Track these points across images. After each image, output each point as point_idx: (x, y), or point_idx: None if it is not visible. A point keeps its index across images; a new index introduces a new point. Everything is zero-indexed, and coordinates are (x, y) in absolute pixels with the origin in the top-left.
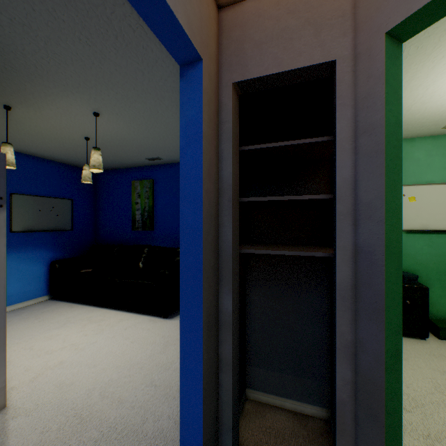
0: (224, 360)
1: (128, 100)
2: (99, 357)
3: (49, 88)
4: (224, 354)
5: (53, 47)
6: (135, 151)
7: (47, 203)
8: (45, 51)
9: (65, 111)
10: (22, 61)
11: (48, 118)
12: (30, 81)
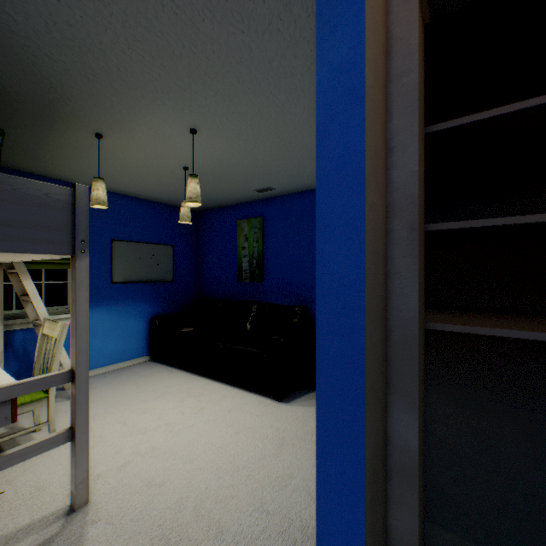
0: (399, 541)
1: (231, 102)
2: (196, 449)
3: (136, 99)
4: (398, 529)
5: (132, 30)
6: (241, 181)
7: (147, 250)
8: (125, 40)
9: (158, 131)
10: (102, 63)
11: (141, 145)
12: (115, 93)
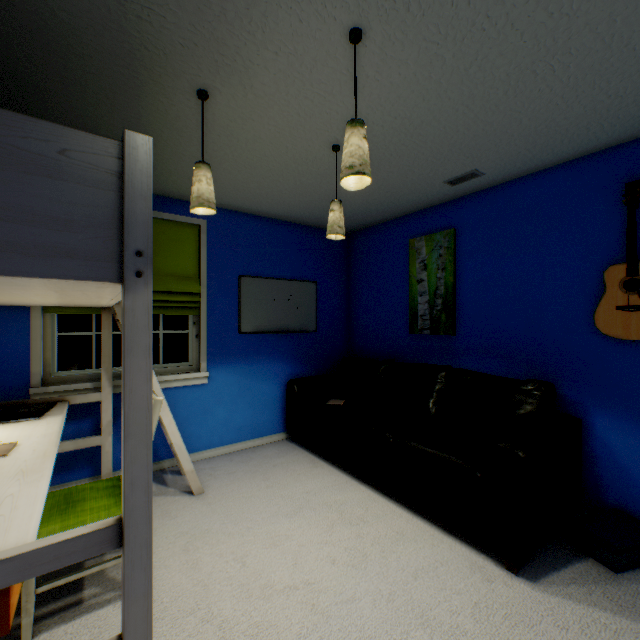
0: None
1: None
2: None
3: None
4: None
5: None
6: (425, 163)
7: (283, 288)
8: None
9: (291, 58)
10: None
11: (266, 106)
12: None
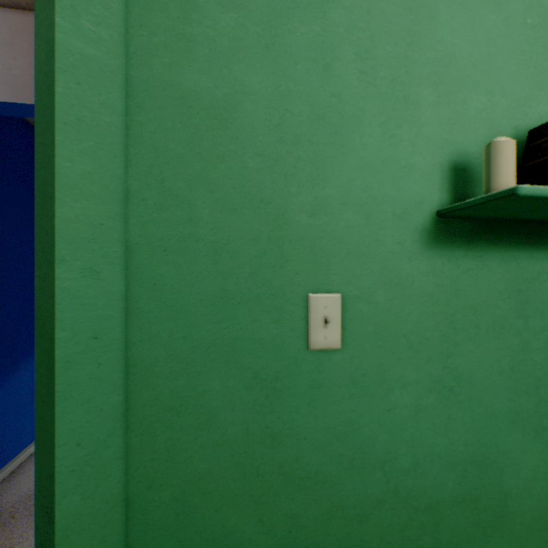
0: None
1: None
2: None
3: None
4: None
5: None
6: None
7: None
8: None
9: None
10: None
11: None
12: None
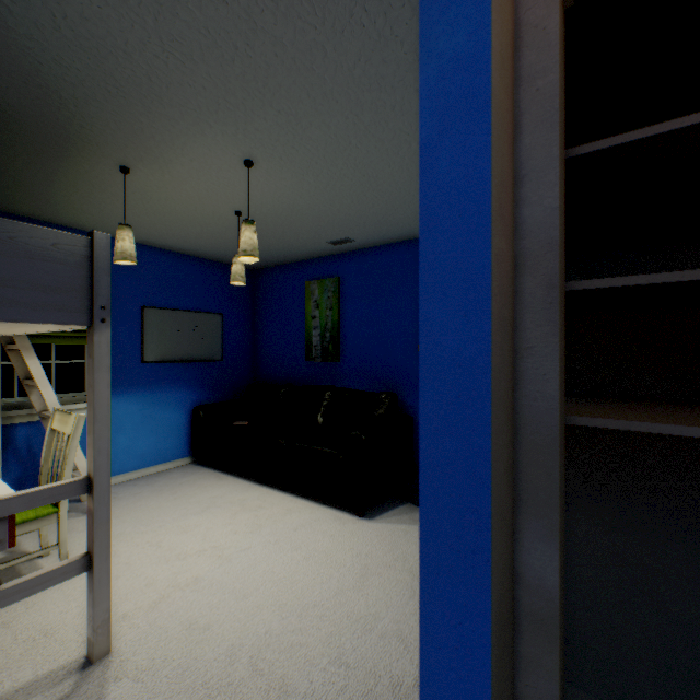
0: None
1: (298, 125)
2: (252, 580)
3: (174, 121)
4: (531, 699)
5: (168, 25)
6: (311, 230)
7: (189, 320)
8: (158, 39)
9: (203, 164)
10: (128, 71)
11: (181, 183)
12: (146, 111)
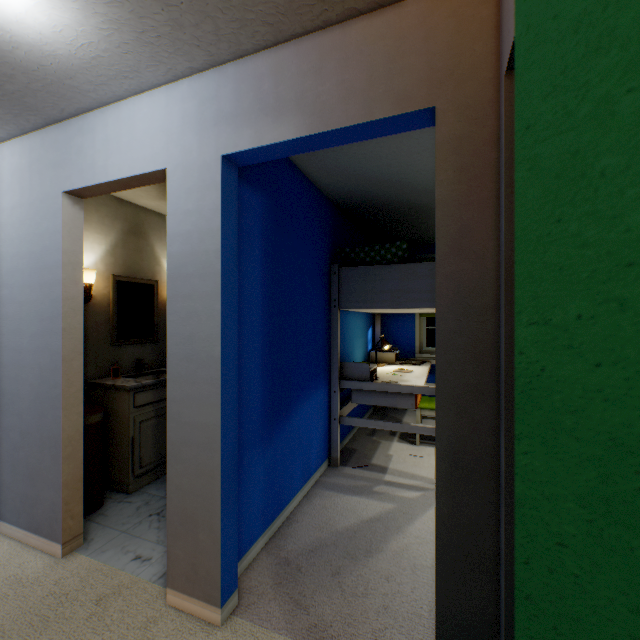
0: (501, 551)
1: None
2: None
3: None
4: (501, 540)
5: None
6: None
7: None
8: None
9: None
10: None
11: None
12: None
